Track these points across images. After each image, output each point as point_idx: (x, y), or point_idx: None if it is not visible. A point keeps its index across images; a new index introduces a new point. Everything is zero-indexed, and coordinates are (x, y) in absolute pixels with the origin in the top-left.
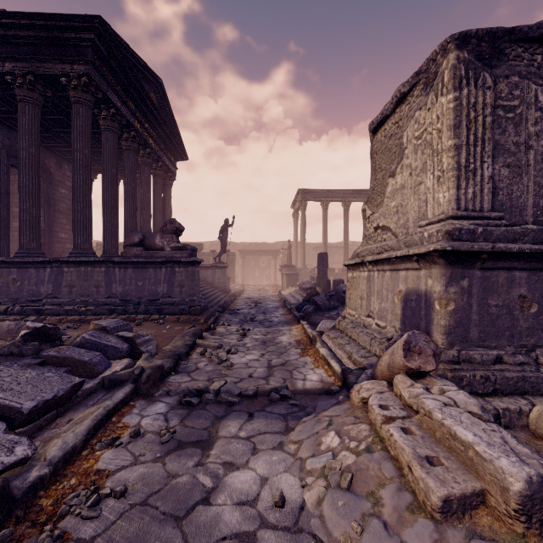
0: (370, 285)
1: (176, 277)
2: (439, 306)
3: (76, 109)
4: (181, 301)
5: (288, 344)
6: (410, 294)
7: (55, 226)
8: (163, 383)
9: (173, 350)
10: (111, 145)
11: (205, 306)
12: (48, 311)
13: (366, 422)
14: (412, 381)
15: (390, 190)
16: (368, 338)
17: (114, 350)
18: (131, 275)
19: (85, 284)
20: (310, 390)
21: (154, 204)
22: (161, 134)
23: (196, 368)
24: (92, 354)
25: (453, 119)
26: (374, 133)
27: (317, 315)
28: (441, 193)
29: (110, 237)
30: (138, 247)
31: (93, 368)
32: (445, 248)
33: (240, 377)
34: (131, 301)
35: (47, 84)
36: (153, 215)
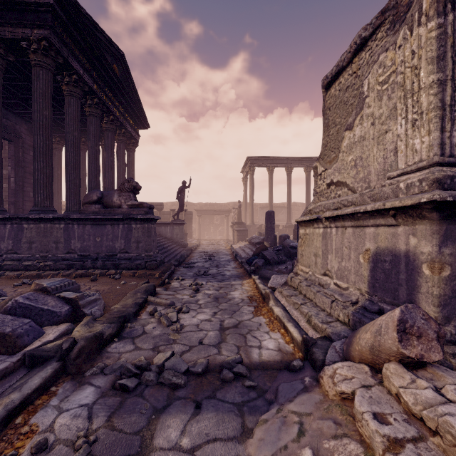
0: (326, 242)
1: (133, 233)
2: (429, 271)
3: (36, 71)
4: (137, 256)
5: (241, 301)
6: (382, 254)
7: (26, 187)
8: (100, 355)
9: (121, 310)
10: (73, 109)
11: (161, 261)
12: (7, 267)
13: (354, 435)
14: (412, 375)
15: (347, 144)
16: (328, 299)
17: (51, 315)
18: (89, 231)
19: (44, 240)
20: (267, 364)
21: (118, 167)
22: (124, 103)
23: (142, 332)
24: (19, 322)
25: (436, 49)
26: (327, 89)
27: (267, 268)
28: (418, 138)
29: (73, 196)
30: (96, 204)
31: (15, 341)
32: (445, 198)
33: (189, 344)
34: (89, 256)
35: (9, 48)
36: (117, 177)
